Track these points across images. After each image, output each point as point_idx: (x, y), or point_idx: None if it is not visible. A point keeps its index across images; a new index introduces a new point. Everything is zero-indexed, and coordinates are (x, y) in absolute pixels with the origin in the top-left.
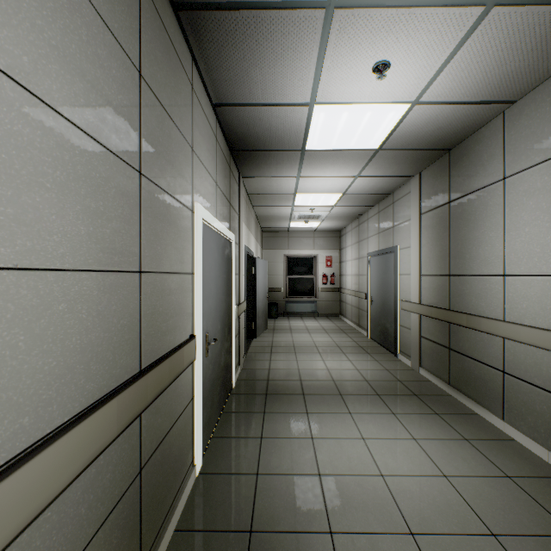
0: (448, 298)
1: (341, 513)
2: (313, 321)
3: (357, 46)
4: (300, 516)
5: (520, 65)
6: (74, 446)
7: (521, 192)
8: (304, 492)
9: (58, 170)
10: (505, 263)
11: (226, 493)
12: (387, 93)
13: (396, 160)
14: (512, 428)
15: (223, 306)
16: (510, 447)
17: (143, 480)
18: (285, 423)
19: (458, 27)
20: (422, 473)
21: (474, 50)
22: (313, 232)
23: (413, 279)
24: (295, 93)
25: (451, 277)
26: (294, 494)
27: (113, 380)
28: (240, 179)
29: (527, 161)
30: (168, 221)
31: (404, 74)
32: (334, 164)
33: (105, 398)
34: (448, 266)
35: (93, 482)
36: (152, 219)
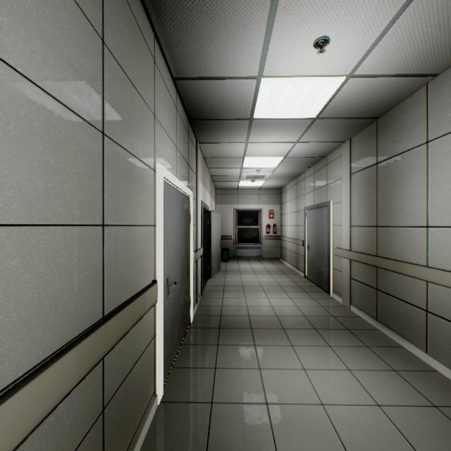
0: (376, 246)
1: (287, 441)
2: (259, 264)
3: (301, 22)
4: (250, 444)
5: (445, 40)
6: (27, 403)
7: (443, 154)
8: (253, 420)
9: (10, 125)
10: (428, 216)
11: (184, 421)
12: (326, 67)
13: (330, 128)
14: (435, 360)
15: (182, 253)
16: (434, 378)
17: (106, 418)
18: (236, 354)
19: (393, 3)
20: (358, 403)
21: (406, 26)
22: (258, 190)
23: (344, 229)
24: (245, 67)
25: (378, 228)
26: (244, 422)
27: (74, 329)
28: (197, 144)
29: (449, 126)
30: (131, 179)
31: (341, 49)
32: (277, 132)
33: (64, 348)
34: (376, 218)
35: (52, 431)
36: (115, 176)
